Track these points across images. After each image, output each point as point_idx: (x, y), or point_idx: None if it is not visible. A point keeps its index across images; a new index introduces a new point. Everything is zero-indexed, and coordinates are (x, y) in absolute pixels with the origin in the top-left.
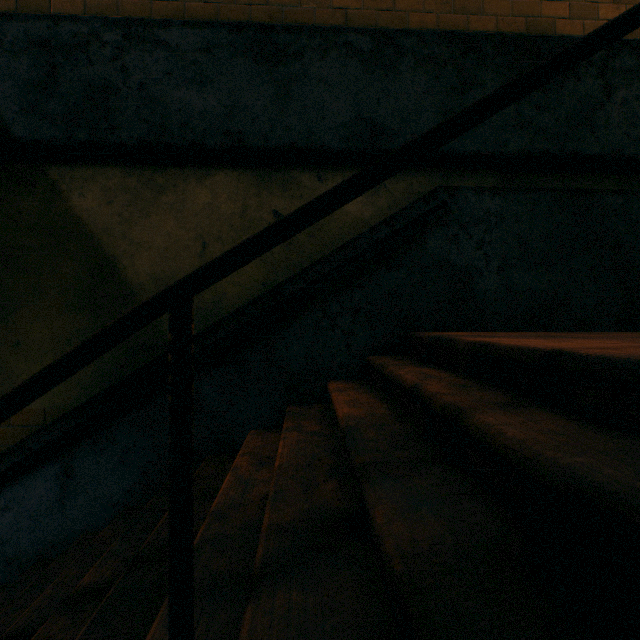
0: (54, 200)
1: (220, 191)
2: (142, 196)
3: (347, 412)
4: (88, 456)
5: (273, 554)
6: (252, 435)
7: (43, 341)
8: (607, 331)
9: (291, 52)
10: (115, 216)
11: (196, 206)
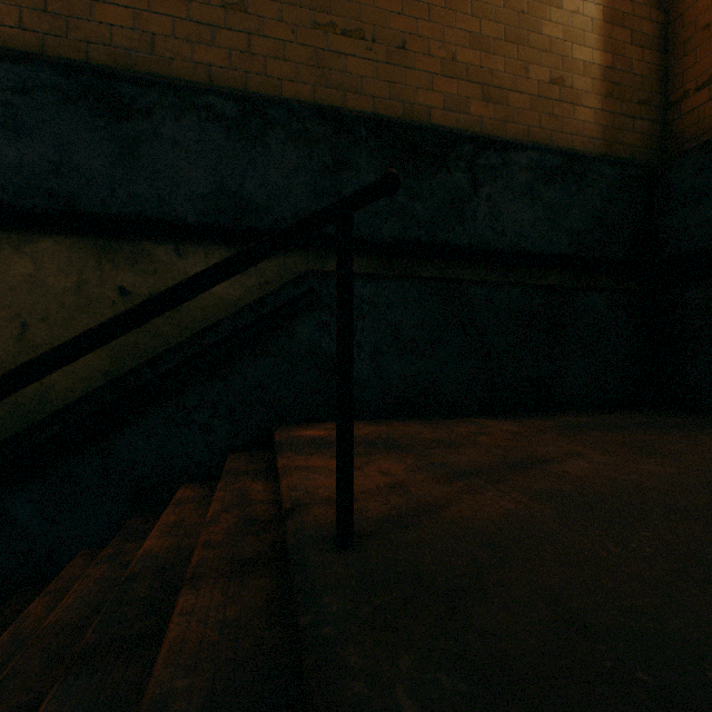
0: None
1: (47, 261)
2: None
3: (149, 547)
4: None
5: None
6: (78, 558)
7: None
8: (473, 415)
9: (138, 107)
10: None
11: (12, 278)
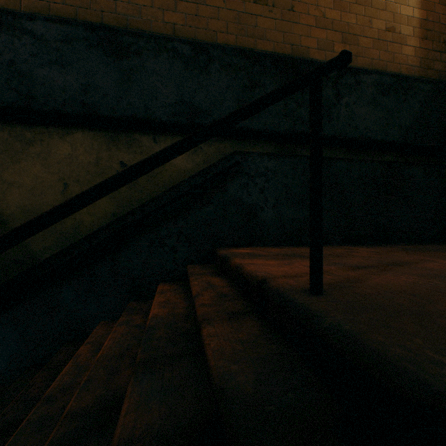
0: None
1: (79, 146)
2: (13, 146)
3: (155, 313)
4: None
5: (59, 438)
6: (100, 326)
7: None
8: (337, 244)
9: (133, 50)
10: None
11: (59, 156)
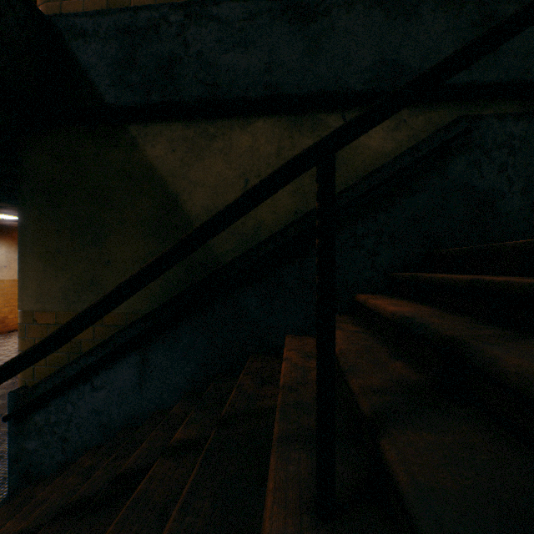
0: (133, 151)
1: (259, 136)
2: (198, 144)
3: (395, 309)
4: (159, 350)
5: (380, 406)
6: (290, 338)
7: (125, 261)
8: None
9: (320, 10)
10: (177, 161)
11: (240, 149)
